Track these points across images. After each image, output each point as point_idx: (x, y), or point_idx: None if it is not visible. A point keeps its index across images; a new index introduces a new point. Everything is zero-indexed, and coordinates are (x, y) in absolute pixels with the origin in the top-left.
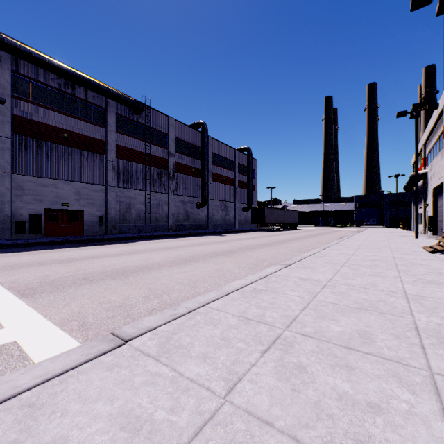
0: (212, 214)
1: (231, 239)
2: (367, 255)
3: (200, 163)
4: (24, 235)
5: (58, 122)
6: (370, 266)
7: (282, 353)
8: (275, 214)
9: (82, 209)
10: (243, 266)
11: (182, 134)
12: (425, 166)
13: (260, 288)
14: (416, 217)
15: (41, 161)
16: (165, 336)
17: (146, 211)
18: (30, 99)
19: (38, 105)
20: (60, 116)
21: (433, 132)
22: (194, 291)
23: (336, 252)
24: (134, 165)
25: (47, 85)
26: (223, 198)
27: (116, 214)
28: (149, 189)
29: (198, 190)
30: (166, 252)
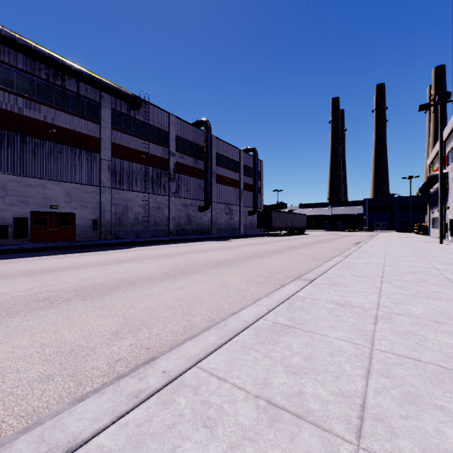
0: (216, 217)
1: (236, 245)
2: (402, 266)
3: (203, 163)
4: (7, 240)
5: (46, 116)
6: (417, 282)
7: None
8: (282, 218)
9: (73, 212)
10: (252, 280)
11: (183, 133)
12: (445, 166)
13: (283, 323)
14: (441, 220)
15: (26, 159)
16: None
17: (145, 215)
18: (14, 90)
19: (23, 97)
20: (48, 109)
21: None
22: (187, 320)
23: (363, 262)
24: (132, 165)
25: (34, 75)
26: (227, 200)
27: (111, 218)
28: (148, 190)
29: (201, 192)
30: (161, 261)
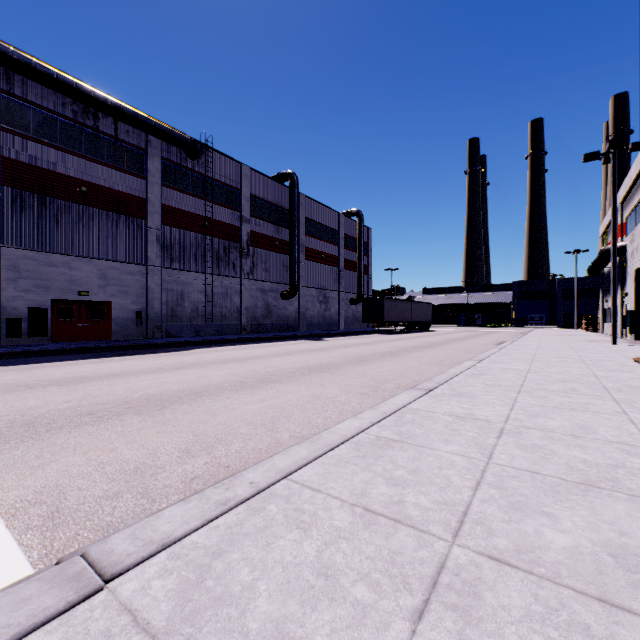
0: (305, 308)
1: (333, 346)
2: (551, 372)
3: (288, 233)
4: (20, 340)
5: (73, 169)
6: (564, 392)
7: (459, 621)
8: (397, 309)
9: (109, 301)
10: (354, 391)
11: (260, 190)
12: (622, 237)
13: (388, 437)
14: (614, 312)
15: (46, 228)
16: (197, 562)
17: (207, 304)
18: (30, 134)
19: (42, 142)
20: (75, 160)
21: (637, 186)
22: (272, 437)
23: (501, 368)
24: (189, 235)
25: (56, 113)
26: (321, 284)
27: (161, 308)
28: (211, 270)
29: (285, 273)
30: (232, 367)
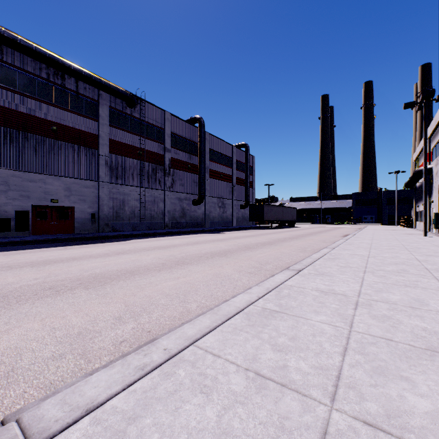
0: (209, 211)
1: (229, 237)
2: (385, 257)
3: (197, 159)
4: (10, 233)
5: (47, 114)
6: (398, 272)
7: None
8: (273, 211)
9: (72, 206)
10: (244, 270)
11: (178, 129)
12: (430, 162)
13: (271, 309)
14: (425, 214)
15: (28, 155)
16: (114, 427)
17: (141, 208)
18: (16, 89)
19: (25, 95)
20: (48, 107)
21: None
22: (183, 307)
23: (349, 253)
24: (128, 160)
25: (35, 75)
26: (220, 195)
27: (109, 211)
28: (144, 185)
29: (195, 187)
30: (157, 253)
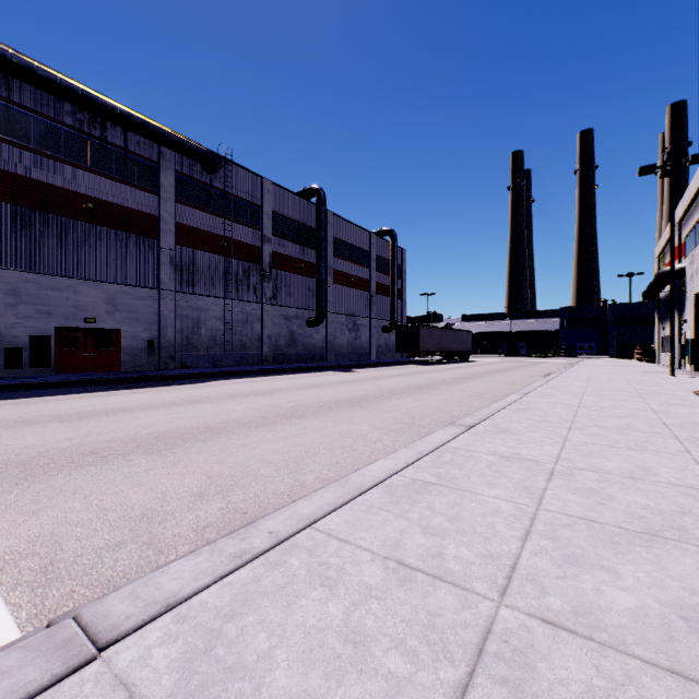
0: (333, 336)
1: (364, 378)
2: (605, 407)
3: (314, 254)
4: (20, 371)
5: (78, 184)
6: (620, 429)
7: (509, 698)
8: (434, 337)
9: (118, 328)
10: (387, 427)
11: (284, 207)
12: (681, 259)
13: (425, 480)
14: (672, 341)
15: (49, 249)
16: (206, 626)
17: (226, 332)
18: (31, 145)
19: (44, 154)
20: (81, 174)
21: (697, 202)
22: (295, 479)
23: (549, 402)
24: (206, 256)
25: (59, 123)
26: (350, 310)
27: (175, 337)
28: (230, 295)
29: (311, 298)
30: (253, 401)
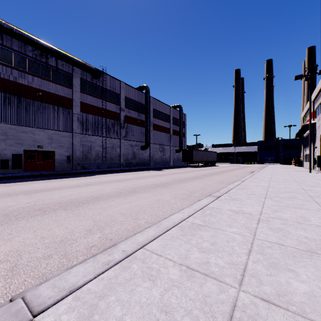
0: (153, 154)
1: (167, 173)
2: (280, 187)
3: (144, 116)
4: (8, 170)
5: (35, 83)
6: (289, 198)
7: None
8: (199, 154)
9: (53, 151)
10: (179, 197)
11: (130, 95)
12: (314, 118)
13: (198, 223)
14: (310, 156)
15: (21, 114)
16: (89, 302)
17: (103, 152)
18: (13, 65)
19: (19, 70)
20: (36, 79)
21: None
22: (135, 222)
23: (254, 185)
24: (94, 117)
25: (26, 55)
26: (161, 142)
27: (80, 154)
28: (105, 135)
29: (143, 136)
30: (115, 184)
